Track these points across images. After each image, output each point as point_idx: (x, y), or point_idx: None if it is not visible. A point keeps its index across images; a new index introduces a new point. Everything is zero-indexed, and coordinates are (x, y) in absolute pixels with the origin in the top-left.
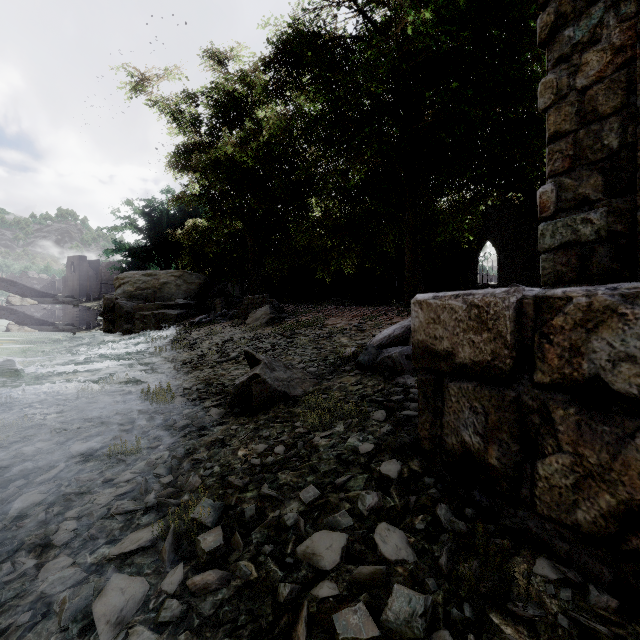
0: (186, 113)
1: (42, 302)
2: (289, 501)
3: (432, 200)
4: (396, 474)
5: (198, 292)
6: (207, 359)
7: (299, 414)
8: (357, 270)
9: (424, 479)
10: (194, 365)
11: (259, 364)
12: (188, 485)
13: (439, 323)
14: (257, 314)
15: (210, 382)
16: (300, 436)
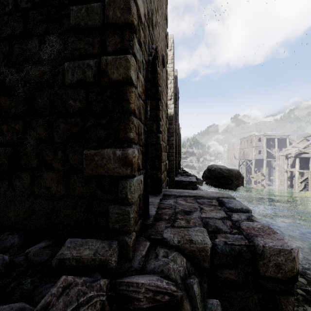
0: None
1: None
2: None
3: None
4: None
5: None
6: None
7: None
8: None
9: None
10: None
11: None
12: None
13: None
14: None
15: None
16: None
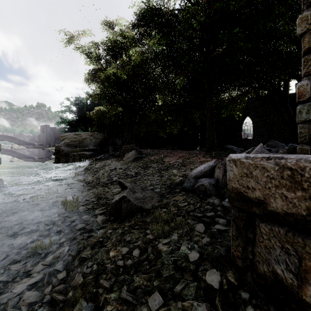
0: (94, 53)
1: (28, 147)
2: (140, 305)
3: (219, 95)
4: (218, 285)
5: (100, 143)
6: (101, 181)
7: (149, 223)
8: (179, 131)
9: (240, 293)
10: (93, 184)
11: (126, 189)
12: (74, 282)
13: (251, 177)
14: (129, 155)
15: (100, 196)
16: (149, 241)
